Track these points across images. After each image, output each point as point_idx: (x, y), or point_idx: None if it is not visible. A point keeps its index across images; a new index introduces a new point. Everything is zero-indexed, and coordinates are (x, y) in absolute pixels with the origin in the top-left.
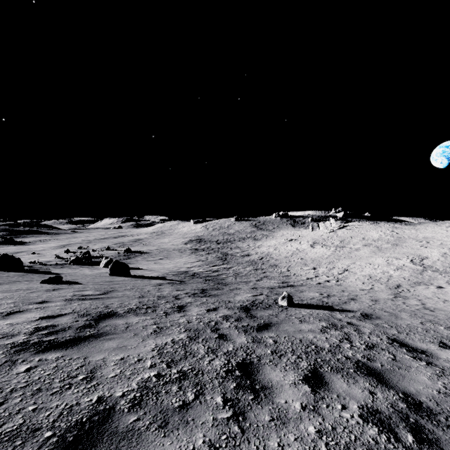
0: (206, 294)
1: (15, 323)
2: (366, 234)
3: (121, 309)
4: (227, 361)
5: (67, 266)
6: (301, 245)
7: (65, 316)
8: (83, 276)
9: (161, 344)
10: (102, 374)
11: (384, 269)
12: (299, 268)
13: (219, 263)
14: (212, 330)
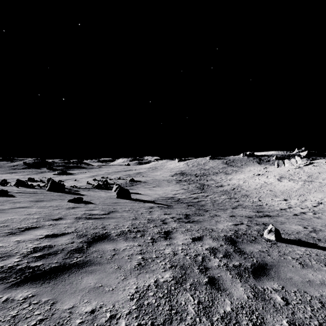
0: (189, 219)
1: (23, 240)
2: None
3: (115, 231)
4: None
5: (92, 189)
6: (269, 179)
7: (66, 235)
8: (98, 198)
9: (142, 288)
10: None
11: None
12: (270, 199)
13: (197, 191)
14: (200, 269)
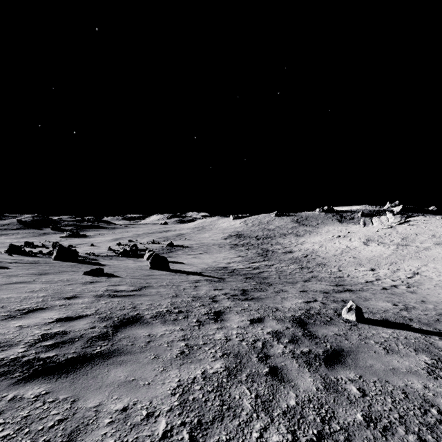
0: (247, 296)
1: (27, 325)
2: (437, 231)
3: (149, 312)
4: (291, 436)
5: (116, 257)
6: (352, 242)
7: (84, 318)
8: (125, 269)
9: (186, 381)
10: None
11: None
12: (353, 269)
13: (259, 259)
14: (260, 357)
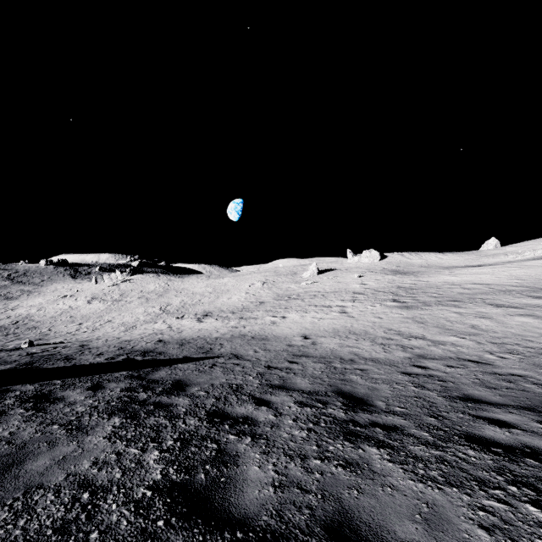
0: None
1: None
2: (146, 287)
3: None
4: None
5: None
6: (77, 302)
7: None
8: None
9: None
10: None
11: (139, 316)
12: (64, 326)
13: None
14: None
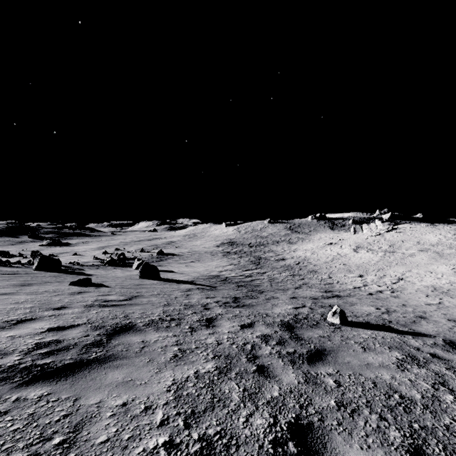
0: (239, 303)
1: (18, 335)
2: (421, 238)
3: (142, 320)
4: (273, 420)
5: (102, 267)
6: (343, 250)
7: (76, 327)
8: (113, 278)
9: (180, 380)
10: (88, 435)
11: (452, 279)
12: (343, 275)
13: (251, 267)
14: (248, 357)
